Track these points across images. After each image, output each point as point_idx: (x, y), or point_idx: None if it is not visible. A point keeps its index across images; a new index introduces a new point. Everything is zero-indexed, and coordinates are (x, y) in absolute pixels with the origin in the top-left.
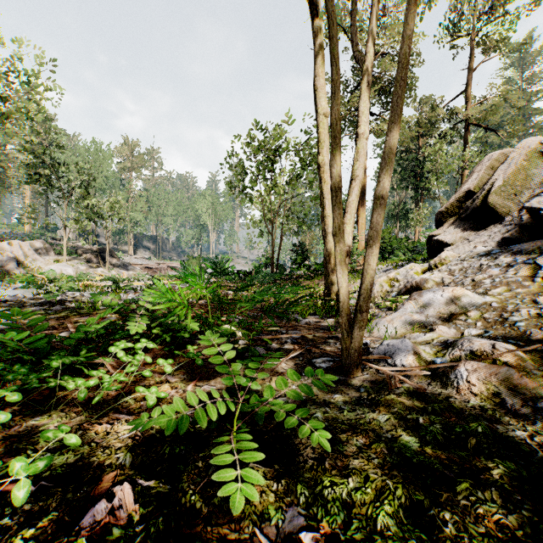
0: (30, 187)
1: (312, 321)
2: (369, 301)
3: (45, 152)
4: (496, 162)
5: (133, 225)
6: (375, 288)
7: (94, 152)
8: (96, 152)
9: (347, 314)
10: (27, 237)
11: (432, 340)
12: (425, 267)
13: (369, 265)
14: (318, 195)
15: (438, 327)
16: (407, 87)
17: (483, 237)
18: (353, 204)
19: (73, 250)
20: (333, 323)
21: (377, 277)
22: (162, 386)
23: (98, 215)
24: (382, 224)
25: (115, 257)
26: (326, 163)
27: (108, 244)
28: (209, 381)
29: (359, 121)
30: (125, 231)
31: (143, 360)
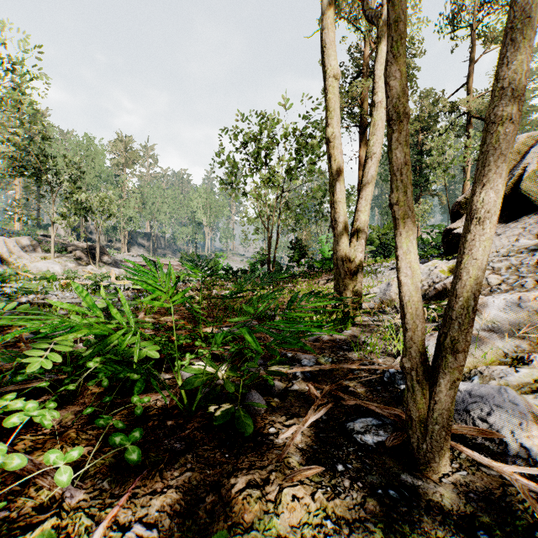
0: (20, 183)
1: (325, 336)
2: (470, 330)
3: (30, 144)
4: (523, 146)
5: (127, 222)
6: (392, 289)
7: (86, 147)
8: (88, 147)
9: (421, 352)
10: (16, 233)
11: (537, 383)
12: (451, 265)
13: (473, 260)
14: (319, 186)
15: (534, 357)
16: (408, 78)
17: (515, 229)
18: (369, 187)
19: (63, 247)
20: (352, 338)
21: (385, 275)
22: (36, 530)
23: (88, 210)
24: (504, 176)
25: (107, 254)
26: (337, 136)
27: (98, 241)
28: (148, 502)
29: (376, 87)
30: (118, 227)
31: (56, 422)
